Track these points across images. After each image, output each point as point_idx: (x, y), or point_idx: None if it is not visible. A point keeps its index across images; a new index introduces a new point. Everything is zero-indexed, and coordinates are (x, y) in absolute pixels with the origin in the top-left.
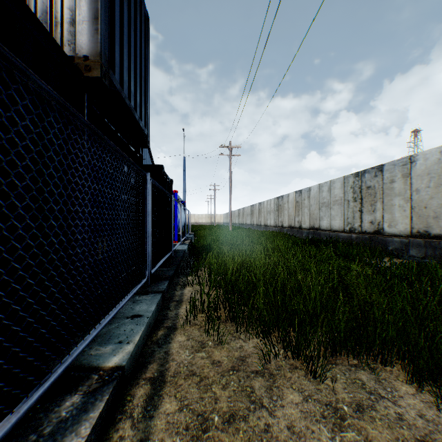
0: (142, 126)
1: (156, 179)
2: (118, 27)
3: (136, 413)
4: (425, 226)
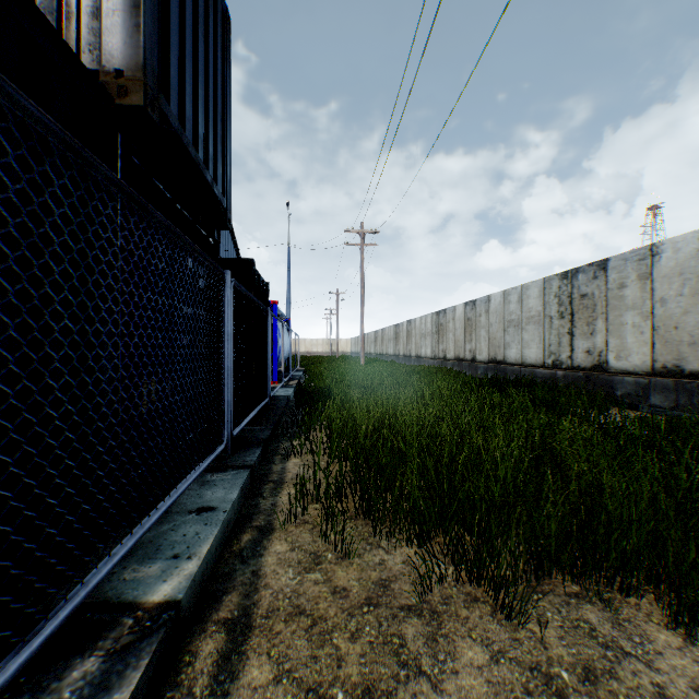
0: (218, 194)
1: (242, 282)
2: (176, 26)
3: (199, 687)
4: (675, 357)
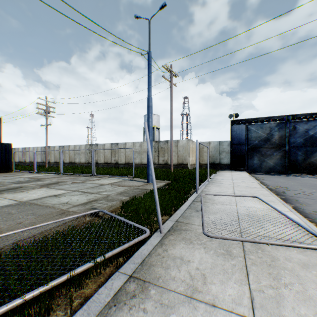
0: None
1: None
2: None
3: None
4: (57, 160)
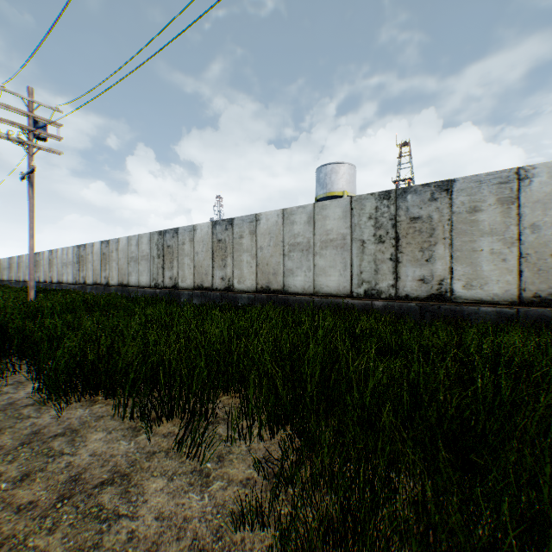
0: None
1: None
2: None
3: None
4: (97, 279)
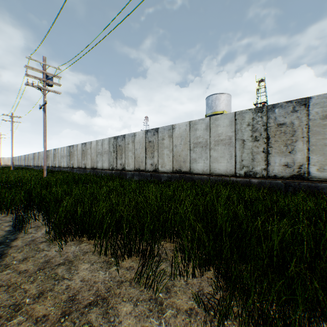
0: None
1: None
2: None
3: None
4: (79, 165)
